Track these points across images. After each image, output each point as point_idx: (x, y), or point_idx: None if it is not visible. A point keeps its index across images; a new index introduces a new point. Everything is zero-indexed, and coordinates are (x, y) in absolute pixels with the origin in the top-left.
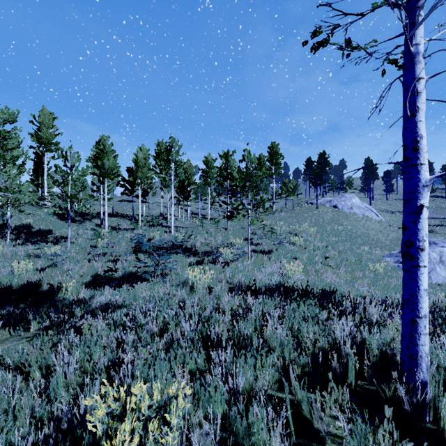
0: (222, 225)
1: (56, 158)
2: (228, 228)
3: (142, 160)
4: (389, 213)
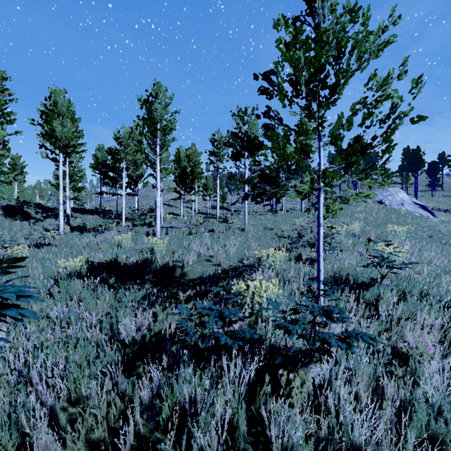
0: (236, 225)
1: (10, 134)
2: (245, 228)
3: (126, 136)
4: (441, 212)
